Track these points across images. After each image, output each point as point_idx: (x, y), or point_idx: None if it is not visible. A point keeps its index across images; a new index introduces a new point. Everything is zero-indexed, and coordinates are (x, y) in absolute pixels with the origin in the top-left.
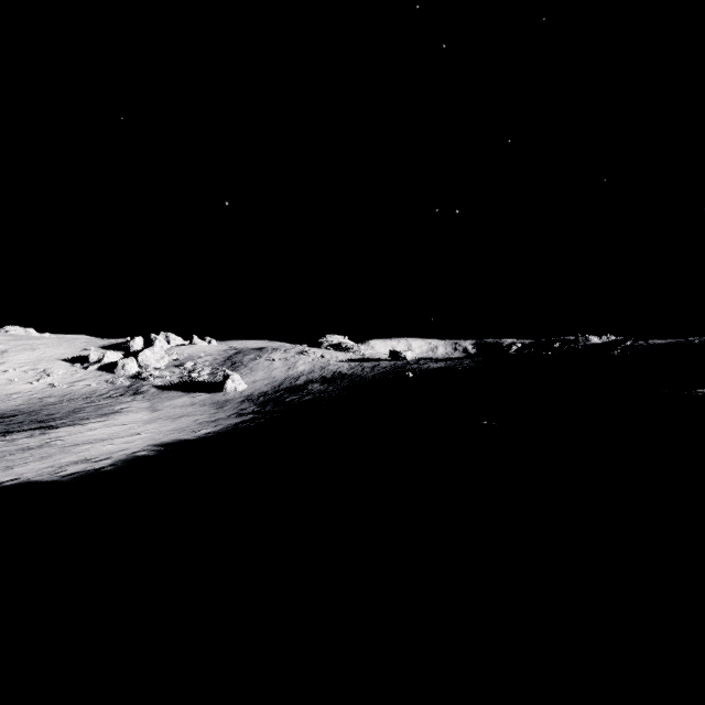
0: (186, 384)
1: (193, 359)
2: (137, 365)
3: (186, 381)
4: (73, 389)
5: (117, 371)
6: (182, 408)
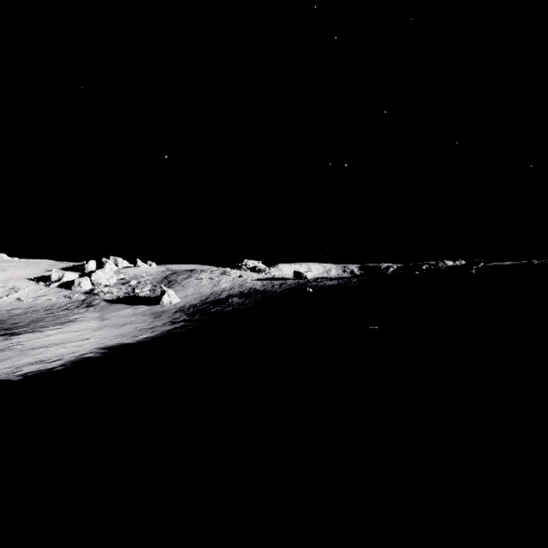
0: (130, 299)
1: (136, 278)
2: (90, 283)
3: (131, 296)
4: (36, 302)
5: (74, 288)
6: (126, 317)
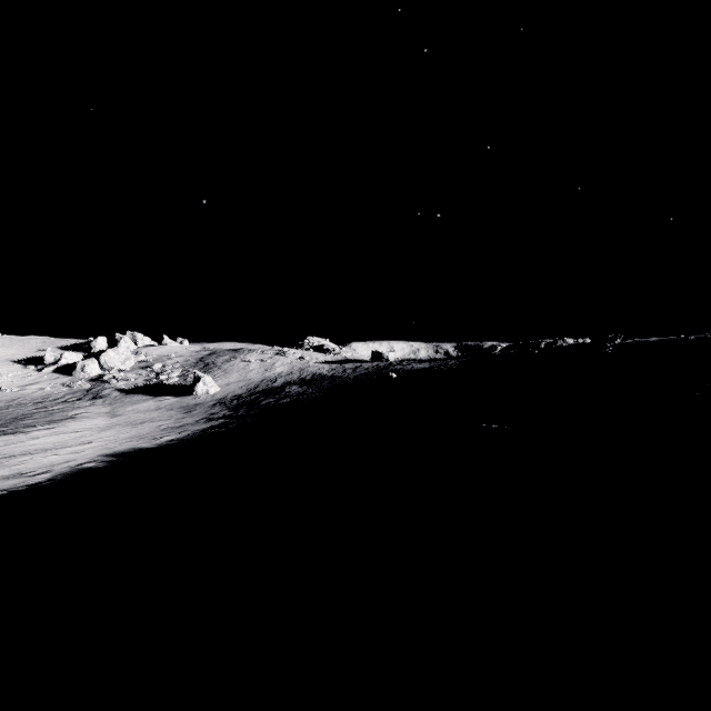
0: (153, 388)
1: (162, 361)
2: (98, 366)
3: (153, 384)
4: (23, 393)
5: (76, 374)
6: (146, 412)
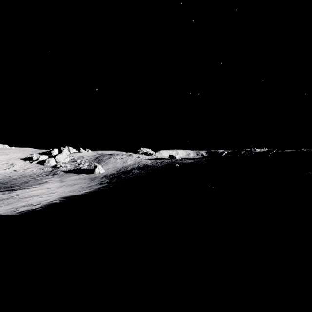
0: (77, 170)
1: (80, 159)
2: (54, 161)
3: (77, 168)
4: (25, 172)
5: (45, 164)
6: (75, 180)
